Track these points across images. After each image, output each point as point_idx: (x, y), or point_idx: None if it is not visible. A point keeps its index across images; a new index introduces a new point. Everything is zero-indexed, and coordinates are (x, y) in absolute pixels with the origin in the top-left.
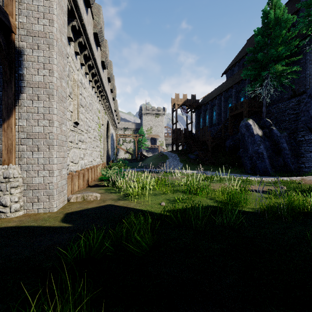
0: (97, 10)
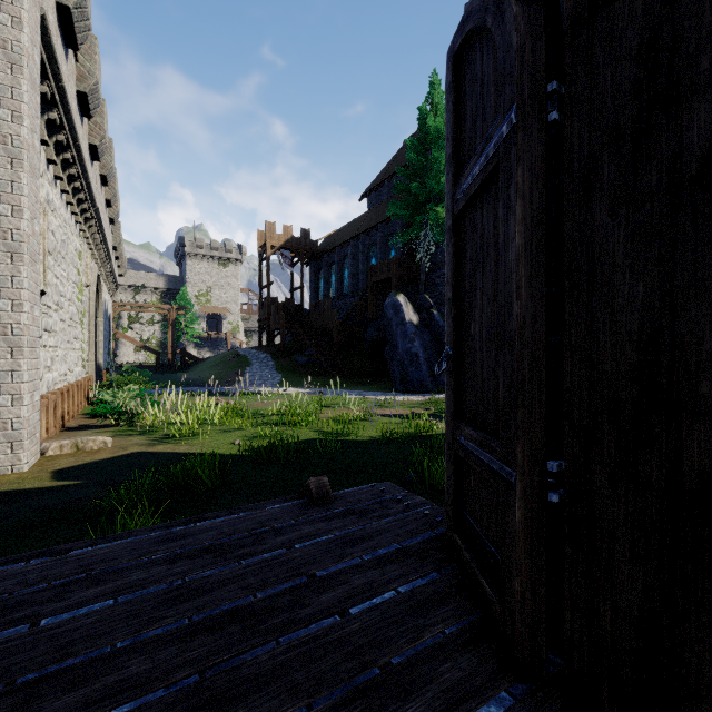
0: (88, 44)
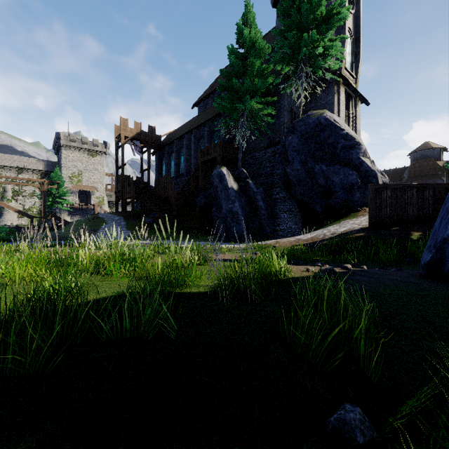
0: None
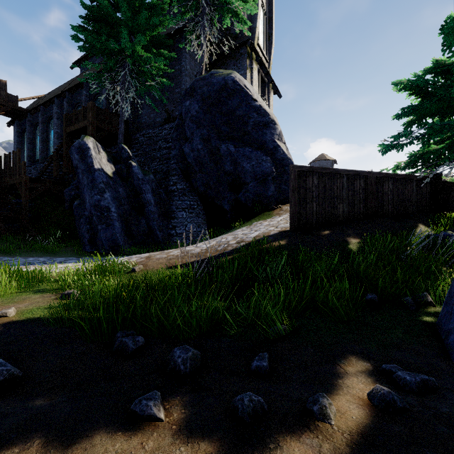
0: None
